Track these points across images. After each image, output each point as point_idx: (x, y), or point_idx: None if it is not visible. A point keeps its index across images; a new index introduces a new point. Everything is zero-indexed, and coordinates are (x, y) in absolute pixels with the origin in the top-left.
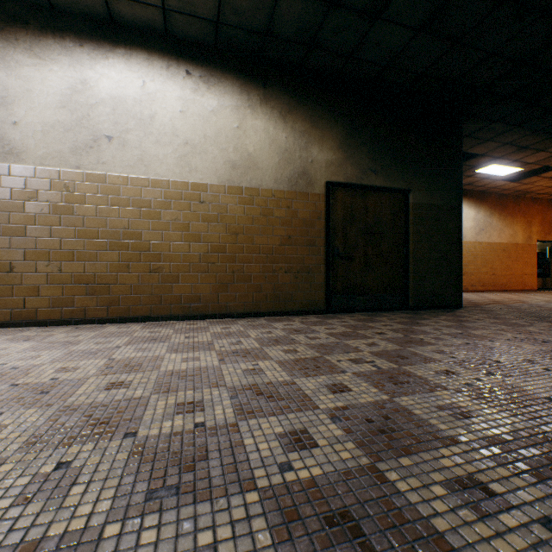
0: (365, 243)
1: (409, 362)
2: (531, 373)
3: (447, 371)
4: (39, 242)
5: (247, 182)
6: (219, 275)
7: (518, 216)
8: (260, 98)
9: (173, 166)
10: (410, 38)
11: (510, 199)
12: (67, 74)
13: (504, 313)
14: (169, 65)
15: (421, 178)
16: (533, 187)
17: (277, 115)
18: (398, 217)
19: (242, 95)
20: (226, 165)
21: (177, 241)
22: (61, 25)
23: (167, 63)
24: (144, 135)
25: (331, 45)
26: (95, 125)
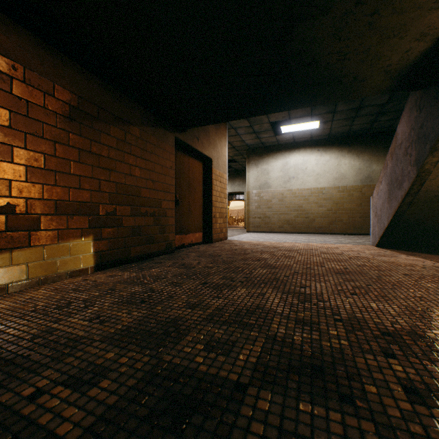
0: None
1: None
2: None
3: None
4: (275, 210)
5: (341, 184)
6: (329, 219)
7: None
8: (347, 151)
9: (313, 183)
10: None
11: None
12: (282, 161)
13: None
14: (311, 150)
15: None
16: None
17: (354, 156)
18: None
19: (339, 152)
20: (332, 179)
21: (314, 208)
22: (280, 148)
23: (311, 149)
24: (303, 175)
25: (378, 127)
26: (289, 174)
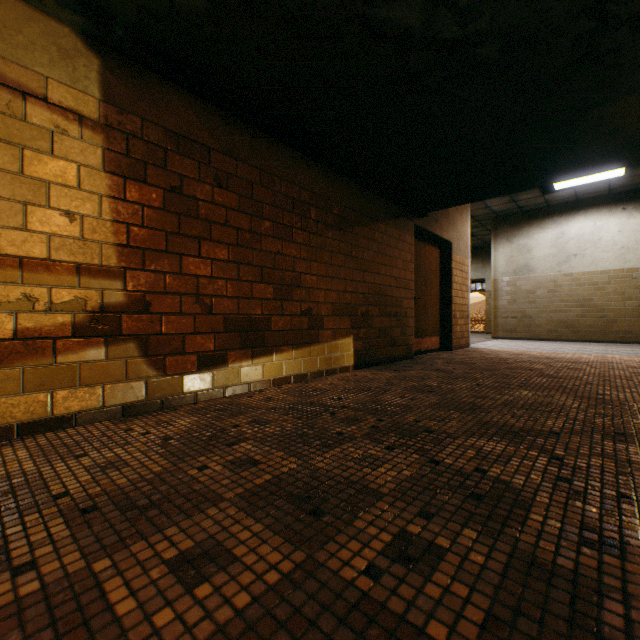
0: None
1: None
2: None
3: None
4: (541, 306)
5: None
6: None
7: None
8: None
9: (612, 261)
10: None
11: None
12: (554, 232)
13: None
14: (610, 209)
15: None
16: None
17: None
18: None
19: None
20: None
21: (615, 301)
22: (551, 211)
23: (608, 208)
24: (594, 249)
25: None
26: (567, 251)
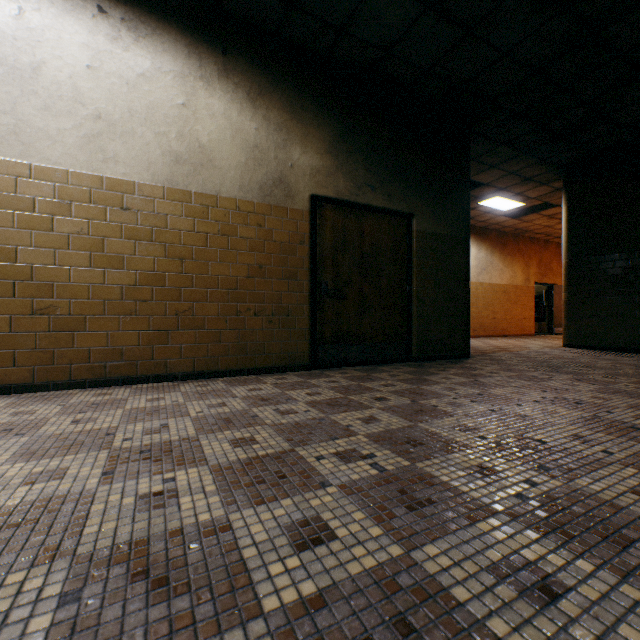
0: (360, 278)
1: (425, 453)
2: (593, 462)
3: (482, 467)
4: None
5: (199, 185)
6: (154, 318)
7: (518, 256)
8: (219, 69)
9: (76, 149)
10: (415, 15)
11: (510, 238)
12: None
13: (516, 363)
14: None
15: (426, 200)
16: (532, 226)
17: (243, 95)
18: (399, 247)
19: (191, 59)
20: (165, 157)
21: (82, 266)
22: None
23: None
24: (21, 94)
25: (317, 8)
26: None
